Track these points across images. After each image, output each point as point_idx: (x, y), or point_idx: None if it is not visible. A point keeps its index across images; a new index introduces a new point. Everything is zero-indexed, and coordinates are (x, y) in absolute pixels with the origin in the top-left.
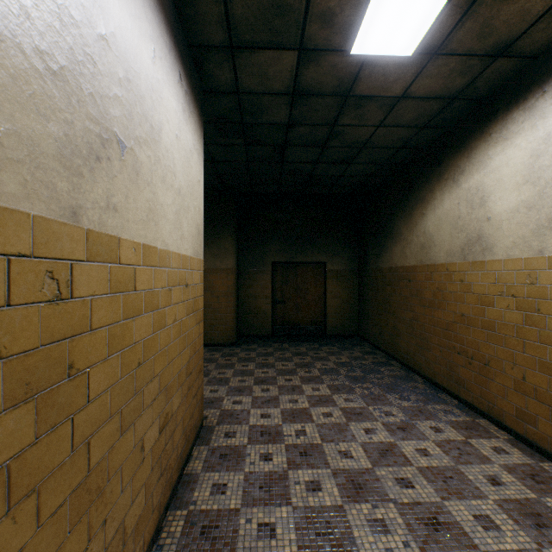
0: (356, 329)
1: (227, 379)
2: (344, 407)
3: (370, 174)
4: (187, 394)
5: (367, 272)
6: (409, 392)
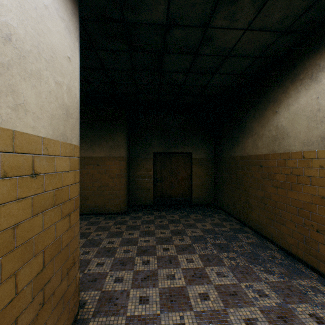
0: (213, 199)
1: (114, 249)
2: (218, 285)
3: (227, 85)
4: (36, 316)
5: (222, 160)
6: (270, 263)
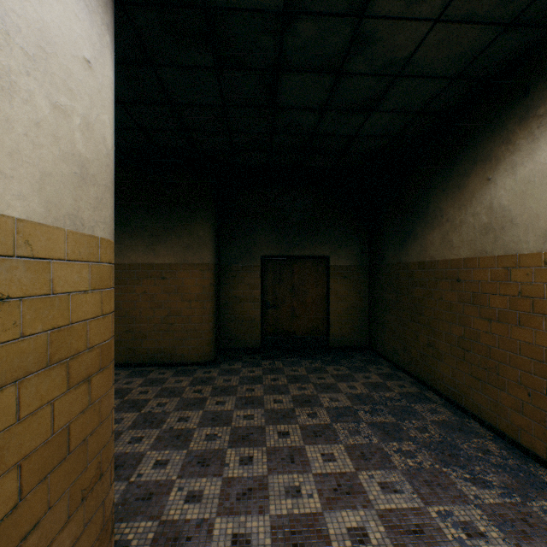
0: (366, 339)
1: (188, 432)
2: (385, 510)
3: (395, 134)
4: None
5: (383, 269)
6: (482, 465)
